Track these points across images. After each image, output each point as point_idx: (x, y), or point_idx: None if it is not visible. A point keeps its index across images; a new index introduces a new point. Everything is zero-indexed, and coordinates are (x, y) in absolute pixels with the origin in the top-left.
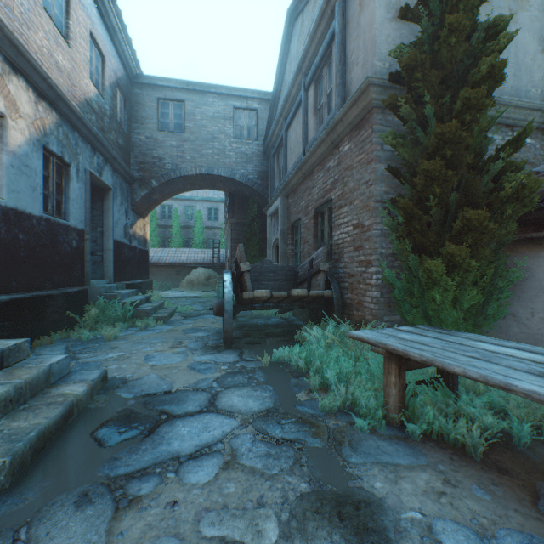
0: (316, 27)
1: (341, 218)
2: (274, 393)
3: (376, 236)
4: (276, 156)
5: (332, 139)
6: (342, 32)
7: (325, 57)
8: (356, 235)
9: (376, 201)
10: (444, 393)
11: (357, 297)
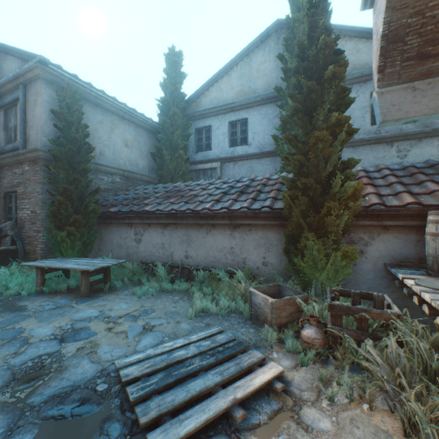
0: (6, 83)
1: (24, 205)
2: None
3: (43, 219)
4: None
5: (18, 159)
6: (25, 105)
7: (13, 103)
8: (33, 216)
9: (43, 203)
10: (64, 279)
11: (34, 248)
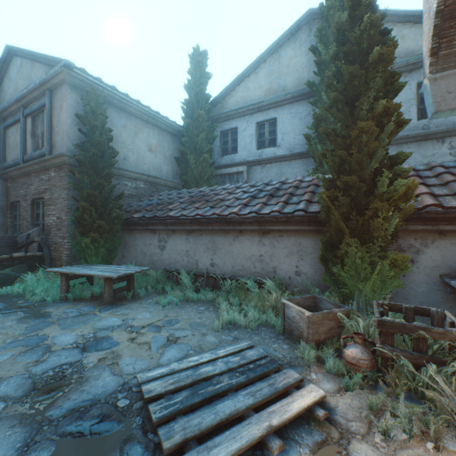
0: (33, 90)
1: (51, 211)
2: (4, 304)
3: (68, 225)
4: None
5: (45, 165)
6: (51, 111)
7: (40, 110)
8: (59, 223)
9: (68, 209)
10: (88, 286)
11: (59, 254)
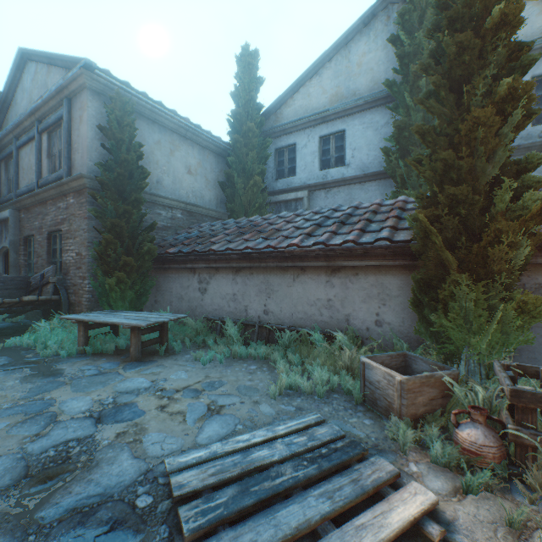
0: (49, 100)
1: (69, 246)
2: (9, 358)
3: (89, 262)
4: (5, 163)
5: (62, 190)
6: (69, 123)
7: (57, 124)
8: (78, 260)
9: (89, 242)
10: (112, 337)
11: (79, 299)
